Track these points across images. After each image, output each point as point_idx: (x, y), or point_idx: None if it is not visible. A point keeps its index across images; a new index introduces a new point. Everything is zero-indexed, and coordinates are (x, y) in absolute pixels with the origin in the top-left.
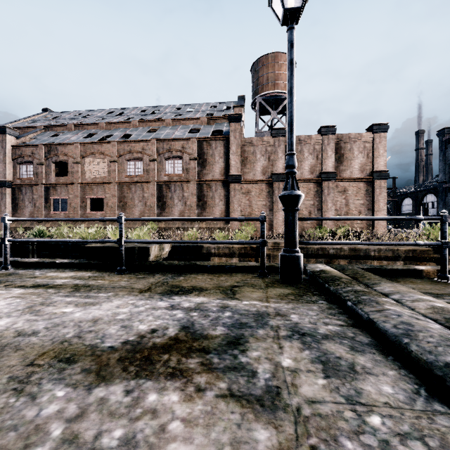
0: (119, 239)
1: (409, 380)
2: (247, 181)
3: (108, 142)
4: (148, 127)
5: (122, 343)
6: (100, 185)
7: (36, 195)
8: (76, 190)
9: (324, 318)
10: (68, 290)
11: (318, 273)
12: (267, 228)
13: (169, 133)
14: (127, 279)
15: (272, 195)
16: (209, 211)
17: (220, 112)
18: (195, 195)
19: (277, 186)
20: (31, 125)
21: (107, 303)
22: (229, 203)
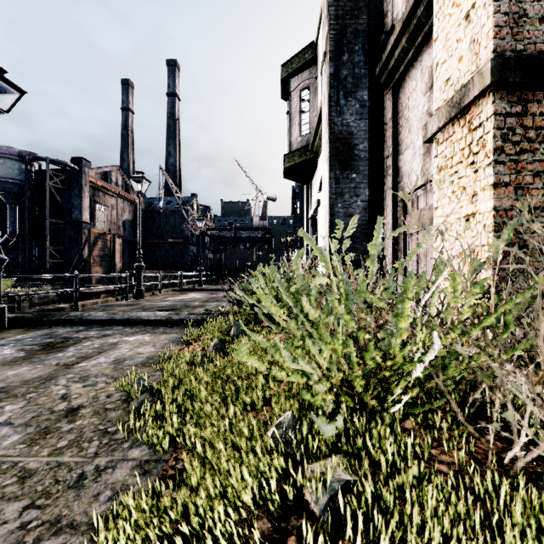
0: None
1: (121, 326)
2: None
3: None
4: None
5: (27, 353)
6: None
7: None
8: None
9: (73, 327)
10: None
11: (21, 317)
12: None
13: None
14: None
15: None
16: None
17: None
18: None
19: None
20: None
21: None
22: None
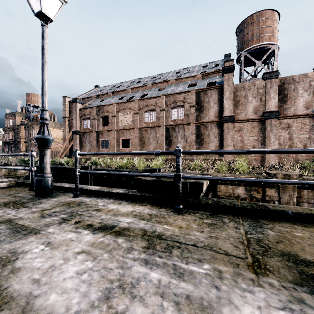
0: (177, 174)
1: None
2: (239, 120)
3: (133, 100)
4: (157, 87)
5: None
6: (127, 130)
7: (92, 138)
8: (114, 134)
9: None
10: (140, 243)
11: None
12: (258, 159)
13: (173, 89)
14: (196, 226)
15: (263, 131)
16: (206, 146)
17: (211, 69)
18: (194, 134)
19: (269, 123)
20: (89, 96)
21: (231, 312)
22: (222, 139)
